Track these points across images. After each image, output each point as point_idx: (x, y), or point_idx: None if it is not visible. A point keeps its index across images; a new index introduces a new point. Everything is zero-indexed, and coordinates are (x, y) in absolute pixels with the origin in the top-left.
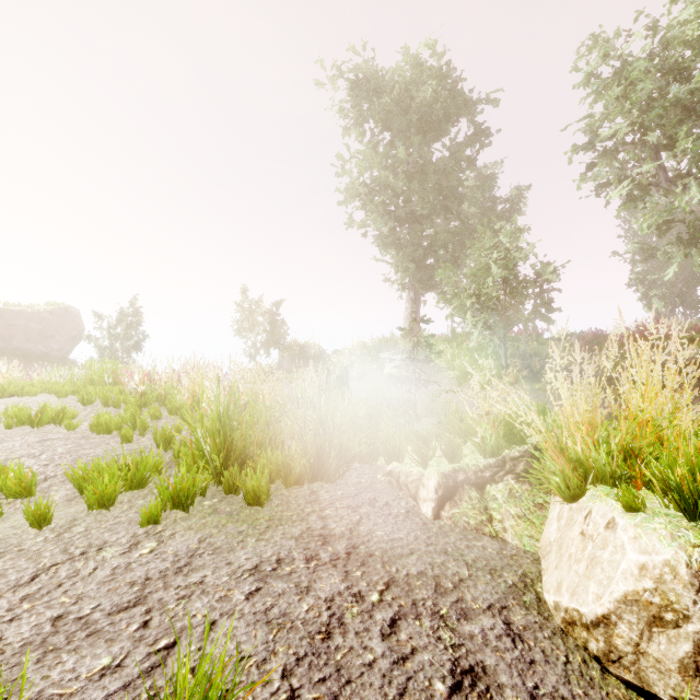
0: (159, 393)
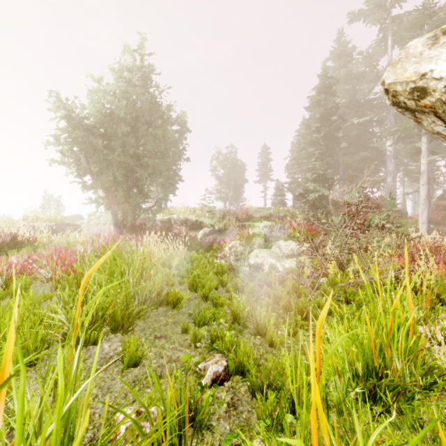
0: None
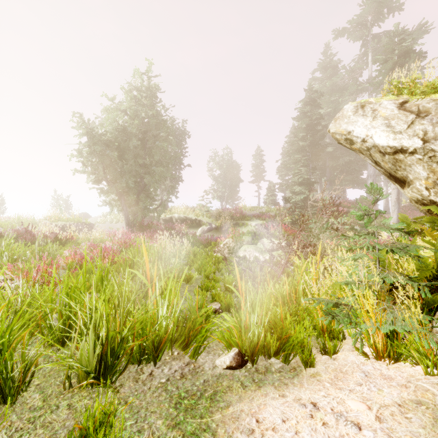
0: (11, 221)
